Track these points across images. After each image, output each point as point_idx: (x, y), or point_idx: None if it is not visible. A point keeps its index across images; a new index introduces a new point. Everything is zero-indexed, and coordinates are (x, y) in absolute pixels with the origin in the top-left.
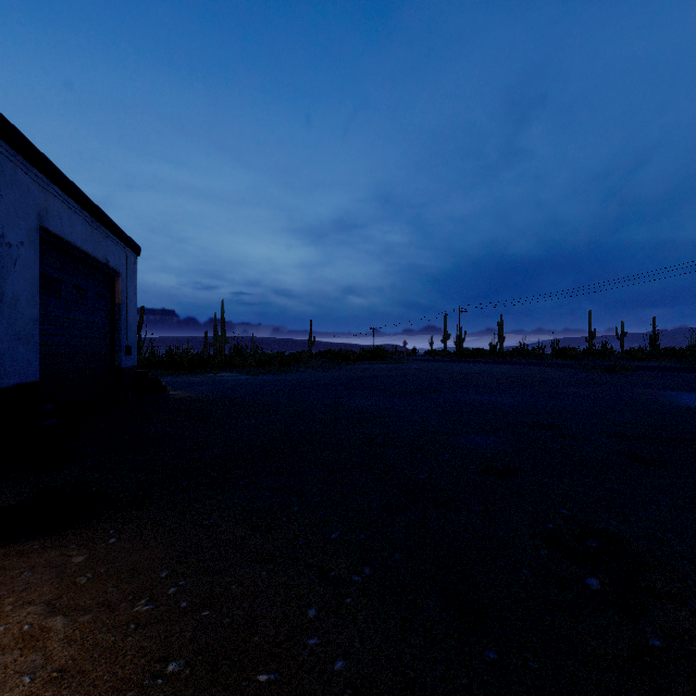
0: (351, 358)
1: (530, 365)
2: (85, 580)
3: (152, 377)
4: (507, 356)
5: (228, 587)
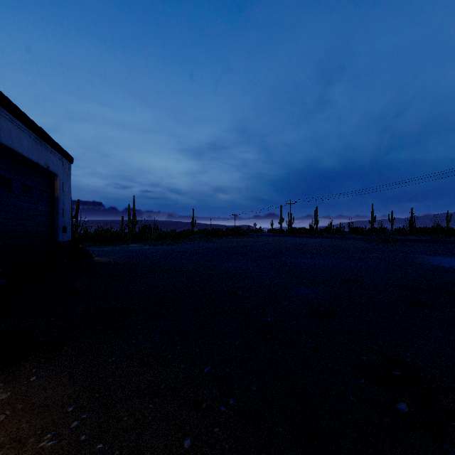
0: (220, 234)
1: (335, 239)
2: (3, 416)
3: (82, 248)
4: (320, 232)
5: (121, 420)
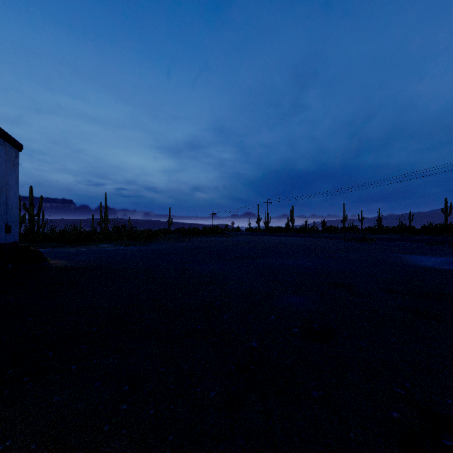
0: (197, 233)
1: (312, 238)
2: None
3: (34, 250)
4: (297, 231)
5: None
